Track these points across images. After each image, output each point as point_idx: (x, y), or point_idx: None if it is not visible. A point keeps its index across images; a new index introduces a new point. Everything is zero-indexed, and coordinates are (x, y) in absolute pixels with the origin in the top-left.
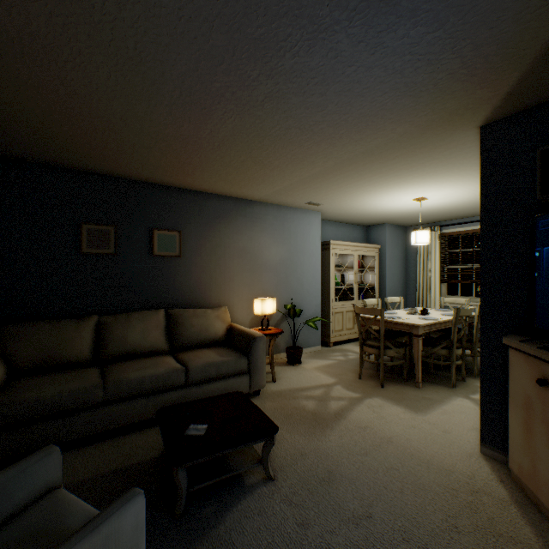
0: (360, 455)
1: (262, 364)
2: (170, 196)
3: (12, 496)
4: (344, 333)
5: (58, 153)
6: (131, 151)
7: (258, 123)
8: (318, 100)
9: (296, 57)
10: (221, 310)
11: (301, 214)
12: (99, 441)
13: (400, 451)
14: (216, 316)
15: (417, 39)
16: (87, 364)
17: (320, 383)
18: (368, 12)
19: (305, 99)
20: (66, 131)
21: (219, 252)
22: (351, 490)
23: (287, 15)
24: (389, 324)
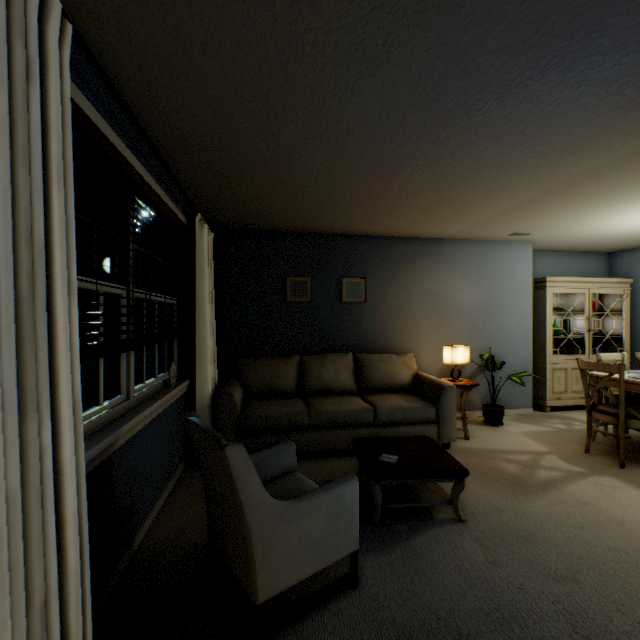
0: (573, 526)
1: (451, 416)
2: (356, 244)
3: (272, 466)
4: (568, 396)
5: (273, 222)
6: (327, 211)
7: (447, 170)
8: (514, 139)
9: (485, 113)
10: (406, 356)
11: (502, 248)
12: (305, 458)
13: (633, 537)
14: (401, 362)
15: (633, 63)
16: (293, 396)
17: (526, 448)
18: (563, 62)
19: (499, 141)
20: (282, 206)
21: (403, 297)
22: (554, 553)
23: (475, 89)
24: (637, 387)
